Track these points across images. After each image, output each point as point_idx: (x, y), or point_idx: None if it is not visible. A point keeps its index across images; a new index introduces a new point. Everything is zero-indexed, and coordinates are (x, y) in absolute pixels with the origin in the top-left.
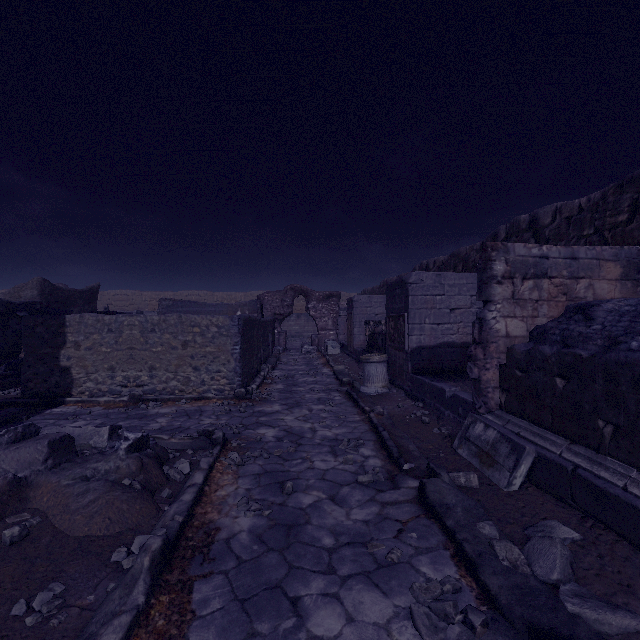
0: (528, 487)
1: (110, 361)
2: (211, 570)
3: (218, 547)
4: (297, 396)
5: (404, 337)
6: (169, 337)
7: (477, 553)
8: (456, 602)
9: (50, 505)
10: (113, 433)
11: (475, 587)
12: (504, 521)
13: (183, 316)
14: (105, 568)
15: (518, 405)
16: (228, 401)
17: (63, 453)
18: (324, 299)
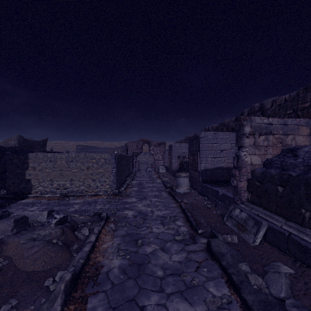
0: (264, 243)
1: (50, 176)
2: (98, 290)
3: (102, 276)
4: (144, 194)
5: (197, 164)
6: (80, 164)
7: (239, 281)
8: (229, 310)
9: (14, 254)
10: (49, 214)
11: (239, 300)
12: (252, 262)
13: (87, 154)
14: (41, 290)
15: (257, 200)
16: (109, 196)
17: (22, 225)
18: (157, 145)
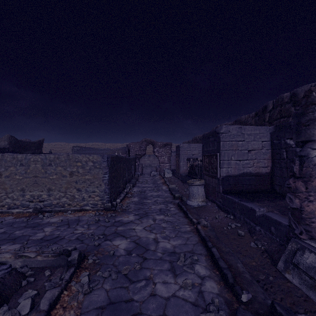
0: None
1: (21, 185)
2: None
3: None
4: (146, 207)
5: (217, 169)
6: (61, 169)
7: None
8: None
9: None
10: None
11: None
12: None
13: (70, 155)
14: None
15: None
16: (99, 212)
17: None
18: (163, 146)
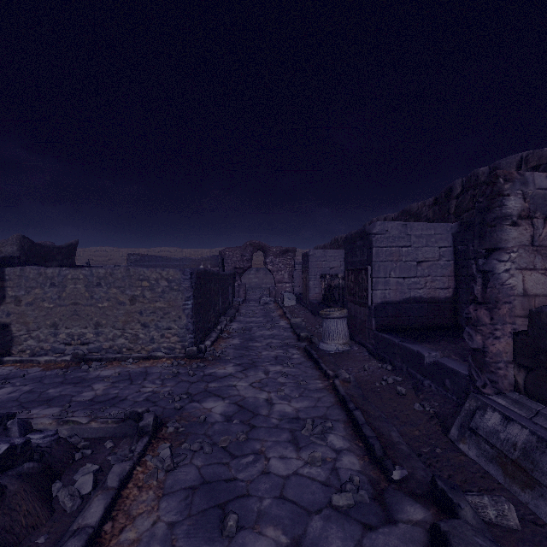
0: None
1: (53, 317)
2: None
3: None
4: (253, 353)
5: (367, 291)
6: (116, 292)
7: None
8: None
9: None
10: None
11: None
12: None
13: (131, 269)
14: None
15: None
16: (178, 361)
17: None
18: (281, 254)
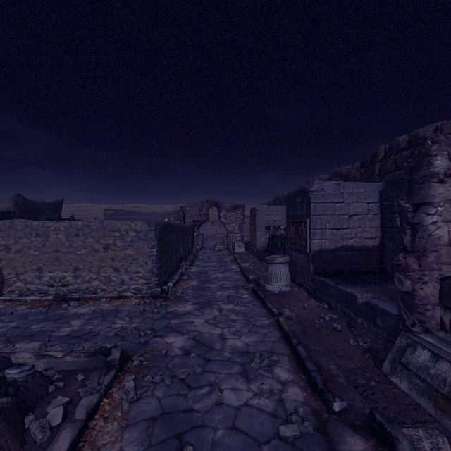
0: None
1: (38, 263)
2: None
3: None
4: (209, 293)
5: (306, 241)
6: (92, 241)
7: None
8: None
9: None
10: None
11: None
12: None
13: (104, 222)
14: None
15: None
16: (144, 300)
17: None
18: (232, 209)
